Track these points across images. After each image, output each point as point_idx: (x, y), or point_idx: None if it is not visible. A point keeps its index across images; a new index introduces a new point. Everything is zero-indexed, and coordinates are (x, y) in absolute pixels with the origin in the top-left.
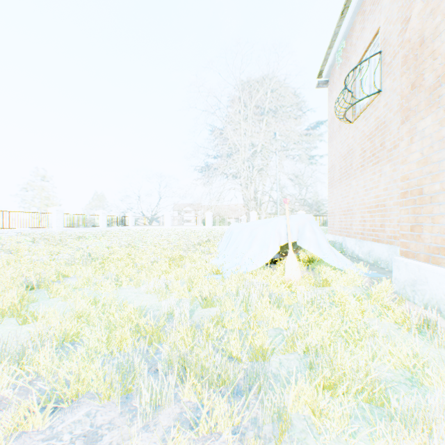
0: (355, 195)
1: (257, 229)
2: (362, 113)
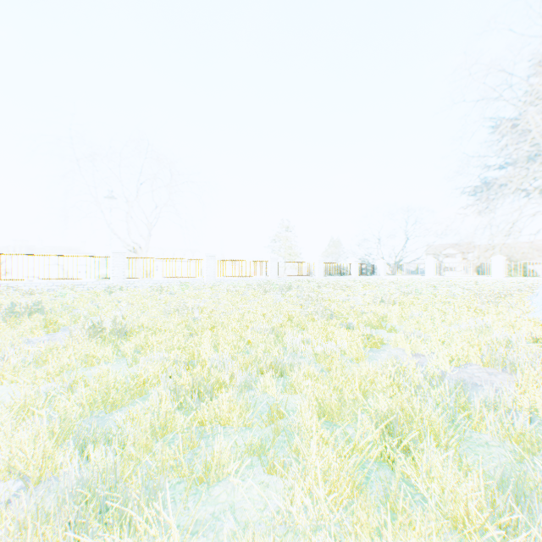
0: None
1: None
2: None
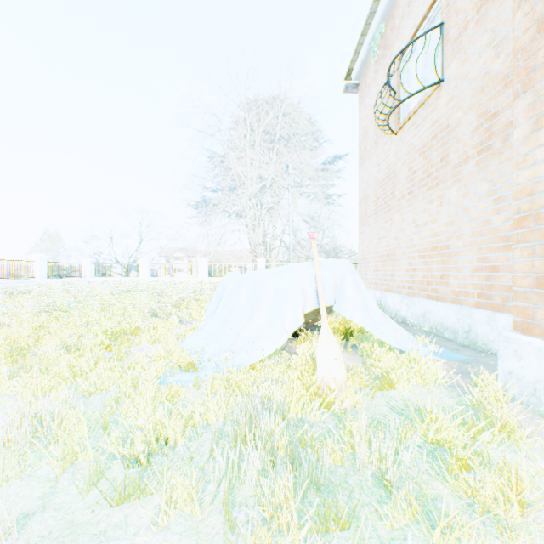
0: (400, 233)
1: (265, 284)
2: (411, 119)
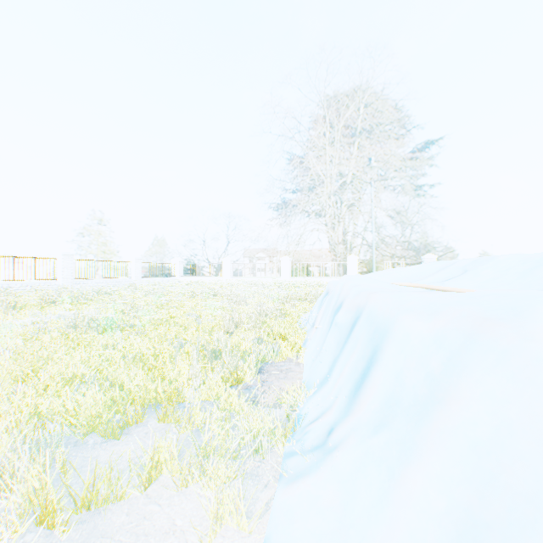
0: None
1: None
2: None
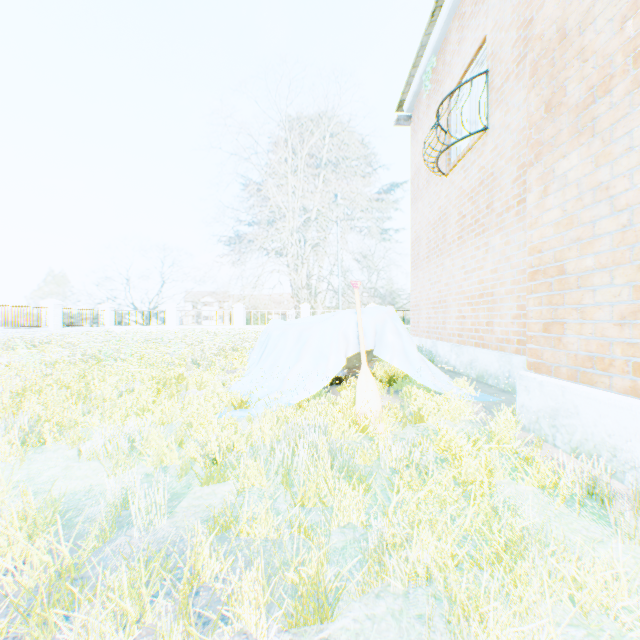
0: (450, 279)
1: (310, 330)
2: (460, 162)
